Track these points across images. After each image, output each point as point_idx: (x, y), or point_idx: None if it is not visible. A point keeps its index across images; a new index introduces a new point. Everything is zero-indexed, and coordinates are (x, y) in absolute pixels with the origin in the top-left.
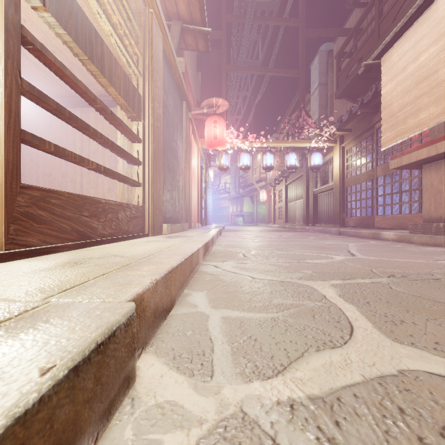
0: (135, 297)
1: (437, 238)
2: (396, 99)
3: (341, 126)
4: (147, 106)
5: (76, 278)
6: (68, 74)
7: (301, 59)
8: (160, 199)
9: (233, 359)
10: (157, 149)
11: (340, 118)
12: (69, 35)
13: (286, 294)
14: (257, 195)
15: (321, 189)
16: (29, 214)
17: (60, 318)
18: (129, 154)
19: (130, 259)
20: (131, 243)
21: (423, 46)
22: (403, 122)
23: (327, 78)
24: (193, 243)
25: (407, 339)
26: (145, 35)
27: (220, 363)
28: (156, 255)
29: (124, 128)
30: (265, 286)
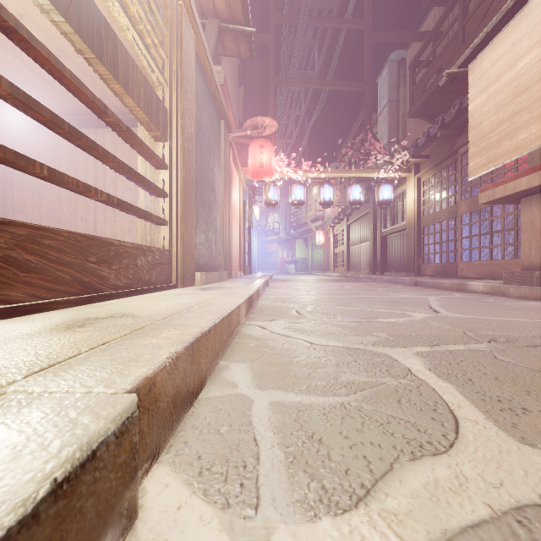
0: (140, 383)
1: (540, 290)
2: (488, 116)
3: (417, 152)
4: (175, 123)
5: (62, 350)
6: (68, 75)
7: (367, 69)
8: (192, 241)
9: (288, 474)
10: (188, 178)
11: (415, 142)
12: (69, 24)
13: (356, 367)
14: (312, 237)
15: (391, 229)
16: (11, 259)
17: (8, 426)
18: (152, 183)
19: (146, 320)
20: (152, 297)
21: (523, 49)
22: (497, 144)
23: (398, 94)
24: (233, 296)
25: (539, 439)
26: (173, 33)
27: (269, 483)
28: (183, 314)
29: (145, 150)
30: (328, 356)
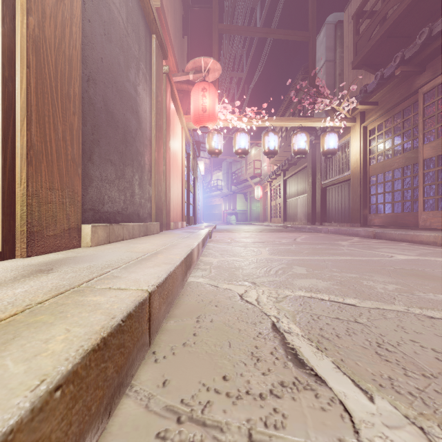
0: None
1: None
2: None
3: (364, 99)
4: None
5: None
6: None
7: (311, 18)
8: (71, 170)
9: None
10: (53, 46)
11: (364, 87)
12: None
13: None
14: (251, 192)
15: (332, 181)
16: None
17: None
18: None
19: None
20: None
21: None
22: None
23: (335, 54)
24: None
25: None
26: None
27: None
28: None
29: None
30: None
